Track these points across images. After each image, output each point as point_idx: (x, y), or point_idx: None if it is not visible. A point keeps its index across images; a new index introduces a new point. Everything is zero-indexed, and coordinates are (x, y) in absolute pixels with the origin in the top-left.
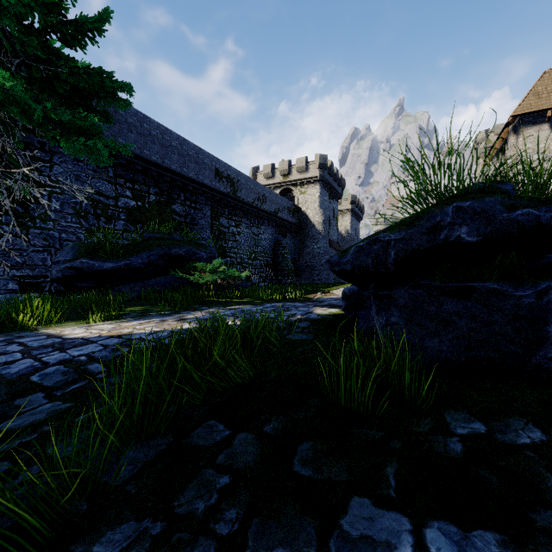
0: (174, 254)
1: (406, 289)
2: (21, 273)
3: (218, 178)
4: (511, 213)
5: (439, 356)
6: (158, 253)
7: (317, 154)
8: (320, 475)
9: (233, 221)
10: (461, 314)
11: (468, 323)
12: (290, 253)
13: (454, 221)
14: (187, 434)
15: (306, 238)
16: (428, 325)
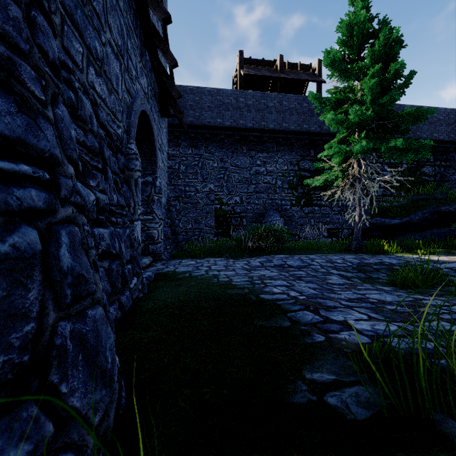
0: (443, 210)
1: None
2: (328, 227)
3: None
4: None
5: None
6: (429, 211)
7: None
8: None
9: None
10: None
11: None
12: None
13: None
14: None
15: None
16: None
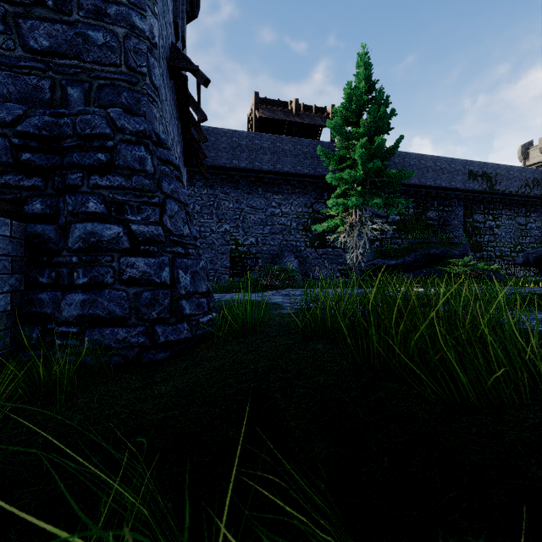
0: (432, 253)
1: None
2: (341, 268)
3: (472, 178)
4: None
5: None
6: (421, 253)
7: None
8: None
9: (490, 215)
10: None
11: None
12: None
13: None
14: None
15: None
16: None
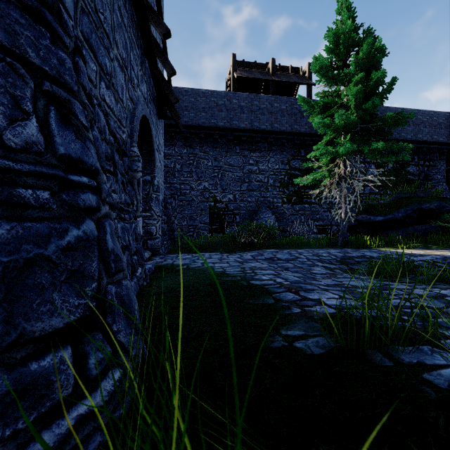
0: (425, 208)
1: None
2: (318, 223)
3: None
4: None
5: None
6: (412, 208)
7: None
8: None
9: None
10: None
11: None
12: None
13: None
14: None
15: None
16: None
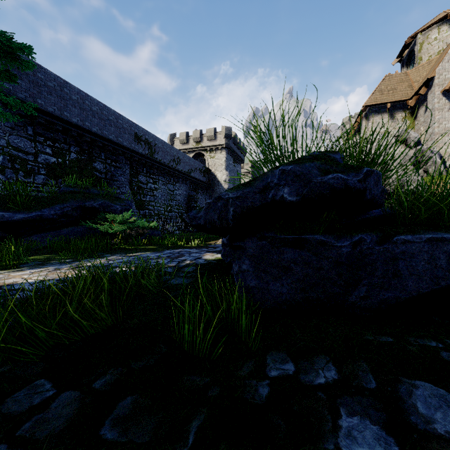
0: (89, 206)
1: (254, 240)
2: None
3: (137, 141)
4: (324, 177)
5: (280, 298)
6: (72, 205)
7: (224, 126)
8: (124, 437)
9: (151, 178)
10: (297, 261)
11: (303, 269)
12: (201, 206)
13: (279, 182)
14: (3, 399)
15: (215, 194)
16: (272, 271)
